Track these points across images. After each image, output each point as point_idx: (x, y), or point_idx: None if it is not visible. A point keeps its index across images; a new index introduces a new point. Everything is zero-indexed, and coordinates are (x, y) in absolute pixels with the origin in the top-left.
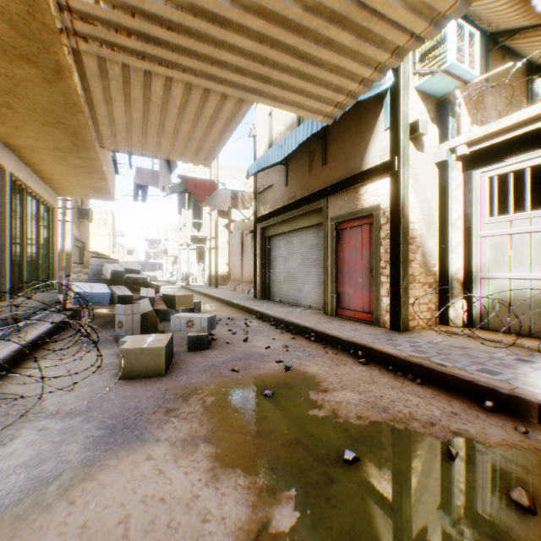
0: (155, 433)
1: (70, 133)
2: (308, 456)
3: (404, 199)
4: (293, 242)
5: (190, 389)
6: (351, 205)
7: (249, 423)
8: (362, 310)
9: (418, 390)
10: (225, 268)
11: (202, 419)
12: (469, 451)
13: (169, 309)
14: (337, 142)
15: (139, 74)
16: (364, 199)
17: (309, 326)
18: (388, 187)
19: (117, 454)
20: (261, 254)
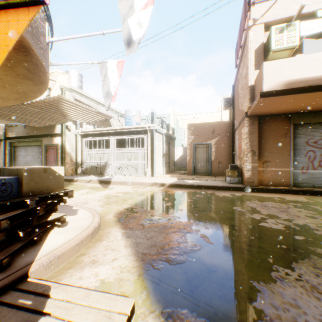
0: None
1: None
2: None
3: (64, 143)
4: (29, 150)
5: None
6: (51, 142)
7: None
8: None
9: None
10: None
11: None
12: None
13: None
14: None
15: None
16: (55, 141)
17: None
18: (61, 139)
19: None
20: (10, 153)
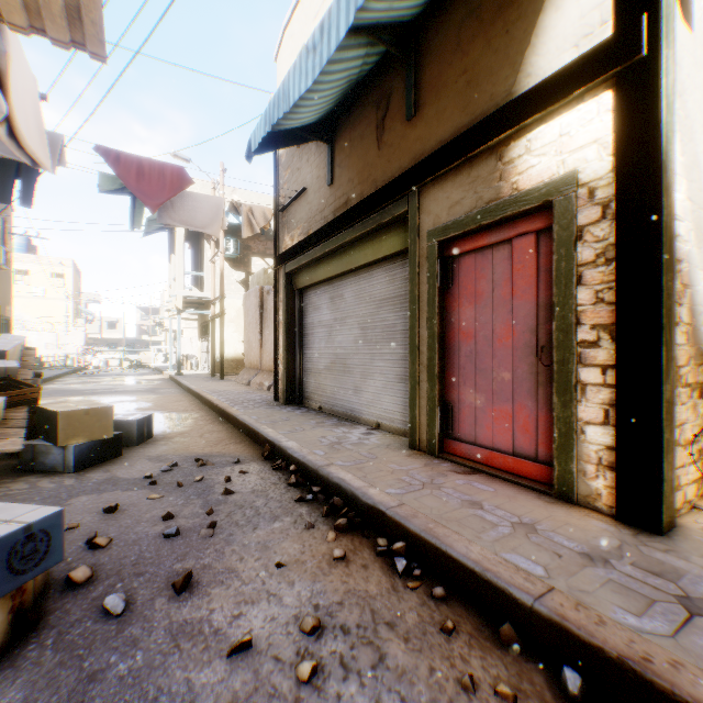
0: None
1: None
2: None
3: (666, 140)
4: (345, 296)
5: None
6: (482, 194)
7: None
8: (511, 450)
9: None
10: (241, 348)
11: None
12: None
13: (46, 445)
14: (445, 54)
15: None
16: (523, 168)
17: (387, 510)
18: (605, 117)
19: None
20: (286, 321)
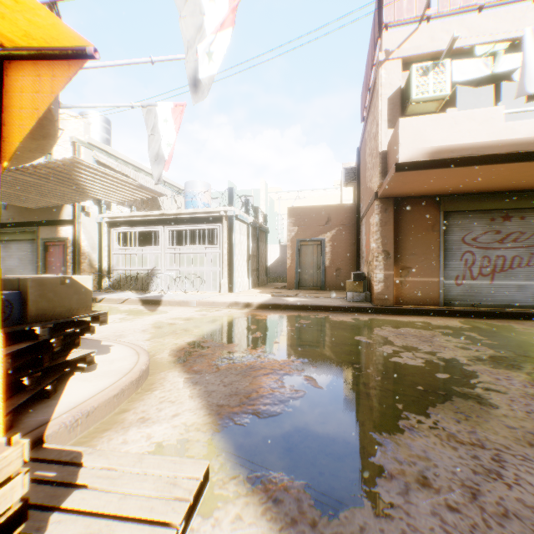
0: None
1: None
2: None
3: (79, 237)
4: (13, 247)
5: None
6: (55, 234)
7: None
8: None
9: None
10: None
11: None
12: None
13: None
14: None
15: None
16: (62, 233)
17: None
18: (72, 230)
19: None
20: None
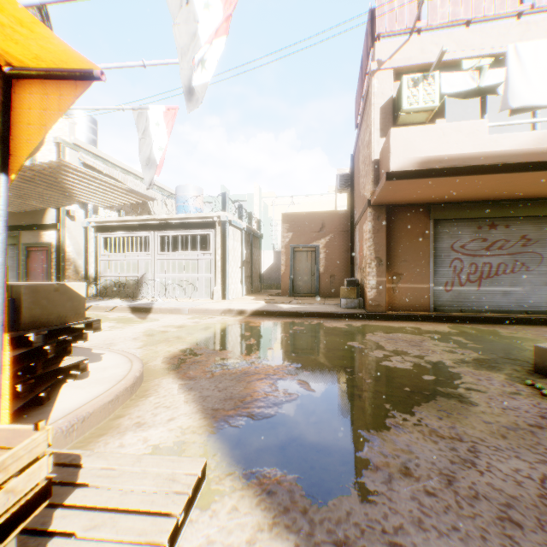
0: None
1: None
2: None
3: (64, 242)
4: None
5: None
6: (37, 239)
7: None
8: None
9: None
10: None
11: None
12: None
13: None
14: None
15: None
16: (45, 238)
17: None
18: (57, 235)
19: None
20: None
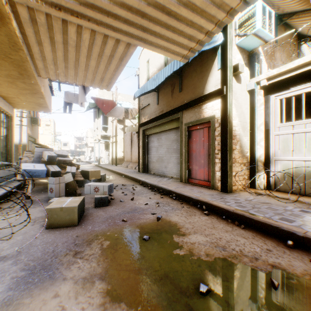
0: (64, 272)
1: (16, 65)
2: (174, 289)
3: (229, 111)
4: (162, 138)
5: (93, 235)
6: (197, 116)
7: (132, 261)
8: (203, 179)
9: (243, 233)
10: (121, 154)
11: (99, 259)
12: (284, 281)
13: (85, 179)
14: (188, 77)
15: (58, 23)
16: (205, 112)
17: (172, 190)
18: (220, 104)
19: (32, 292)
20: (143, 145)
